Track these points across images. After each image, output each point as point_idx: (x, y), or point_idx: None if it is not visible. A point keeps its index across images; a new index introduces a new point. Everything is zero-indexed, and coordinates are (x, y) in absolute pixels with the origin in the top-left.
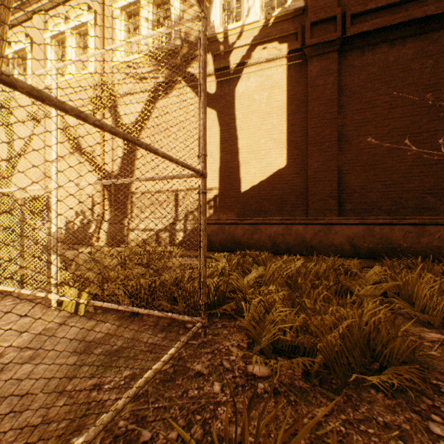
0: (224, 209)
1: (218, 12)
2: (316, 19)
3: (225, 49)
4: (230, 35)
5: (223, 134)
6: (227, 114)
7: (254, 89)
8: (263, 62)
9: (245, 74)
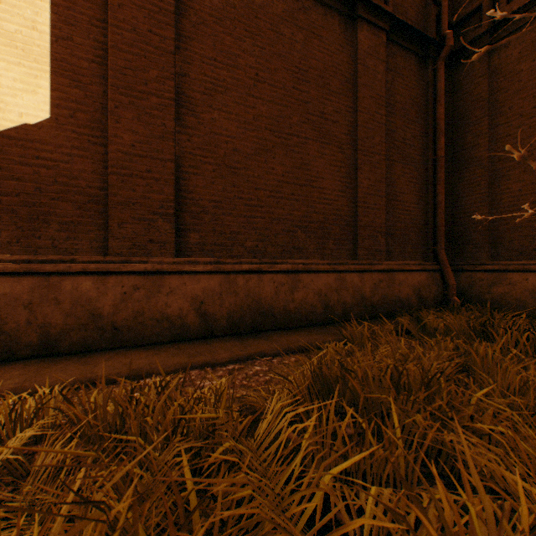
0: None
1: None
2: None
3: None
4: None
5: None
6: None
7: None
8: None
9: None
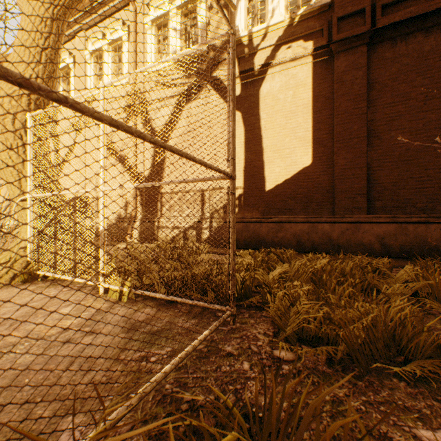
0: (248, 208)
1: (243, 16)
2: (343, 13)
3: (249, 52)
4: (255, 37)
5: (248, 134)
6: (252, 114)
7: (278, 89)
8: (288, 61)
9: (270, 74)
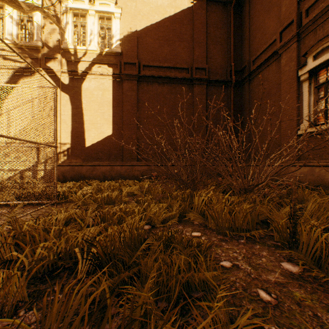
0: (74, 157)
1: (71, 35)
2: (127, 61)
3: (75, 59)
4: (79, 52)
5: (74, 110)
6: (77, 99)
7: (94, 88)
8: (99, 74)
9: (89, 78)
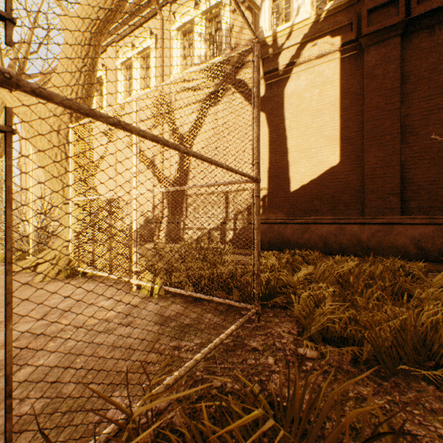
0: (273, 209)
1: (267, 16)
2: (374, 4)
3: (273, 52)
4: (279, 37)
5: (272, 135)
6: (276, 115)
7: (304, 88)
8: (314, 58)
9: (295, 73)
